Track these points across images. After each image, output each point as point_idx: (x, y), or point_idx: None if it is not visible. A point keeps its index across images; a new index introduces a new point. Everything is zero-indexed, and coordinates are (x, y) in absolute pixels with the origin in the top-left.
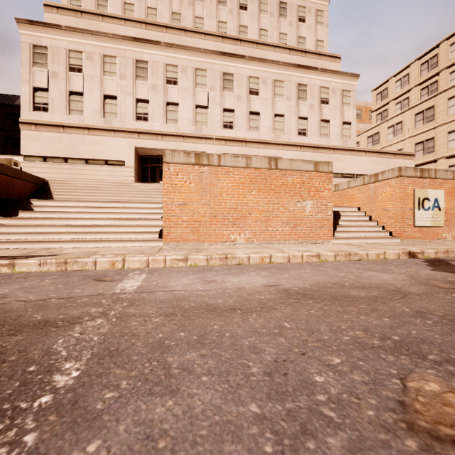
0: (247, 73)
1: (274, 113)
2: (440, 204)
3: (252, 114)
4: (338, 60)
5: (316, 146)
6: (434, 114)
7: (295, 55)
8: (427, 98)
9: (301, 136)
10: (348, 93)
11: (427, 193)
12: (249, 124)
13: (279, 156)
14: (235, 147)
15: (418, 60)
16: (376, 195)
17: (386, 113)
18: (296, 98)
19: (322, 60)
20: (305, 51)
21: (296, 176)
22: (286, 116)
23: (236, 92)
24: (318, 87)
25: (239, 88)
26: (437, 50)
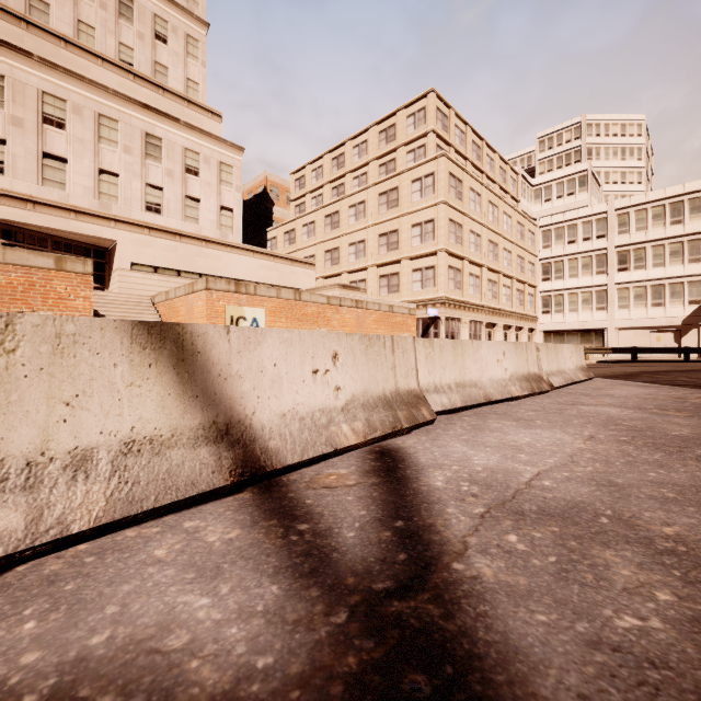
0: (39, 85)
1: (98, 167)
2: (260, 324)
3: (52, 159)
4: (218, 118)
5: (178, 233)
6: (339, 220)
7: (145, 87)
8: (334, 200)
9: (153, 213)
10: (228, 168)
11: (244, 311)
12: (45, 174)
13: (110, 238)
14: (9, 208)
15: (330, 153)
16: (193, 310)
17: (304, 207)
18: (143, 154)
19: (193, 111)
20: (163, 88)
21: (18, 274)
22: (124, 177)
23: (11, 110)
24: (181, 148)
25: (20, 106)
26: (344, 149)
